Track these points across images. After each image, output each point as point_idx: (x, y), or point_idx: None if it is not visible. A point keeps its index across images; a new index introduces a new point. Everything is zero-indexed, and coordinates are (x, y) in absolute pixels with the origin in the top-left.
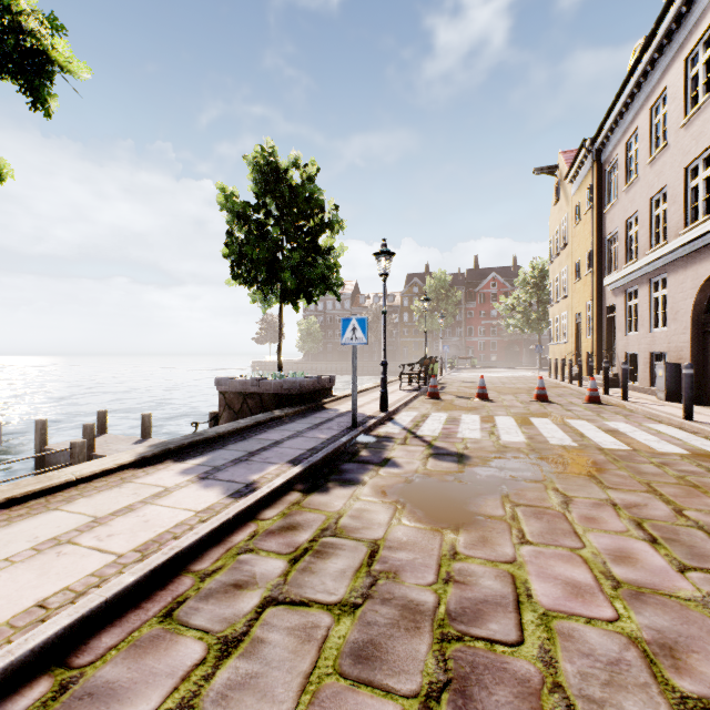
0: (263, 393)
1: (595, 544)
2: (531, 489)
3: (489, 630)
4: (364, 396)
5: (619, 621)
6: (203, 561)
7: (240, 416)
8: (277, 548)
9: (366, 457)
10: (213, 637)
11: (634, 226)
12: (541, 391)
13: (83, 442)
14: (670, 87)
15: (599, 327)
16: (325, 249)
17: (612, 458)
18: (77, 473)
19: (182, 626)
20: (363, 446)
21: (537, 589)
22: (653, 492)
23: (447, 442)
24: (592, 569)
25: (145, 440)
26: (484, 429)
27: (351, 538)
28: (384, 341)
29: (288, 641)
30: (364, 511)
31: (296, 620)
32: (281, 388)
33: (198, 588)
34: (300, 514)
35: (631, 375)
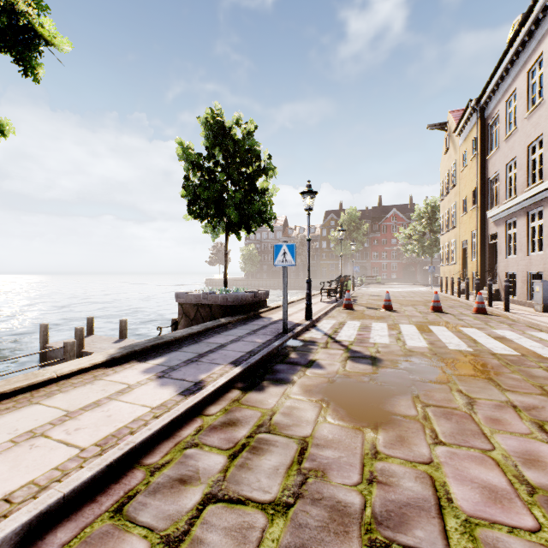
0: (212, 304)
1: (503, 446)
2: (438, 390)
3: (415, 537)
4: (292, 307)
5: (541, 532)
6: (154, 455)
7: (194, 322)
8: (219, 443)
9: (295, 359)
10: (157, 535)
11: (513, 169)
12: (437, 303)
13: (73, 342)
14: (545, 53)
15: (483, 252)
16: (261, 190)
17: (505, 362)
18: (58, 371)
19: (130, 522)
20: (292, 349)
21: (456, 493)
22: (547, 394)
23: (361, 346)
24: (506, 472)
25: (122, 340)
26: (391, 336)
27: (283, 435)
28: (308, 263)
29: (225, 543)
30: (294, 409)
31: (233, 520)
32: (226, 301)
33: (147, 482)
34: (239, 410)
35: (511, 290)
